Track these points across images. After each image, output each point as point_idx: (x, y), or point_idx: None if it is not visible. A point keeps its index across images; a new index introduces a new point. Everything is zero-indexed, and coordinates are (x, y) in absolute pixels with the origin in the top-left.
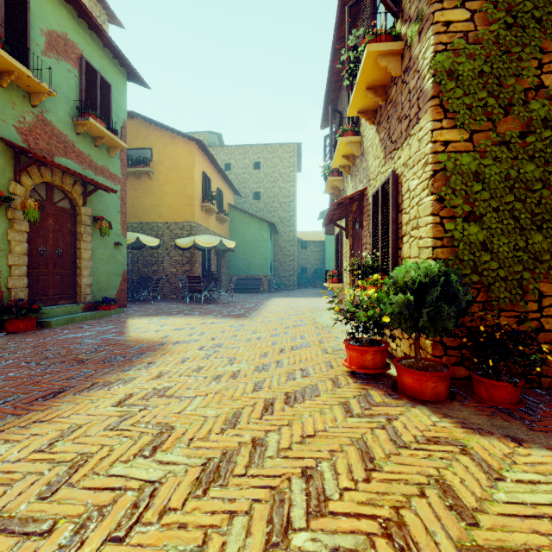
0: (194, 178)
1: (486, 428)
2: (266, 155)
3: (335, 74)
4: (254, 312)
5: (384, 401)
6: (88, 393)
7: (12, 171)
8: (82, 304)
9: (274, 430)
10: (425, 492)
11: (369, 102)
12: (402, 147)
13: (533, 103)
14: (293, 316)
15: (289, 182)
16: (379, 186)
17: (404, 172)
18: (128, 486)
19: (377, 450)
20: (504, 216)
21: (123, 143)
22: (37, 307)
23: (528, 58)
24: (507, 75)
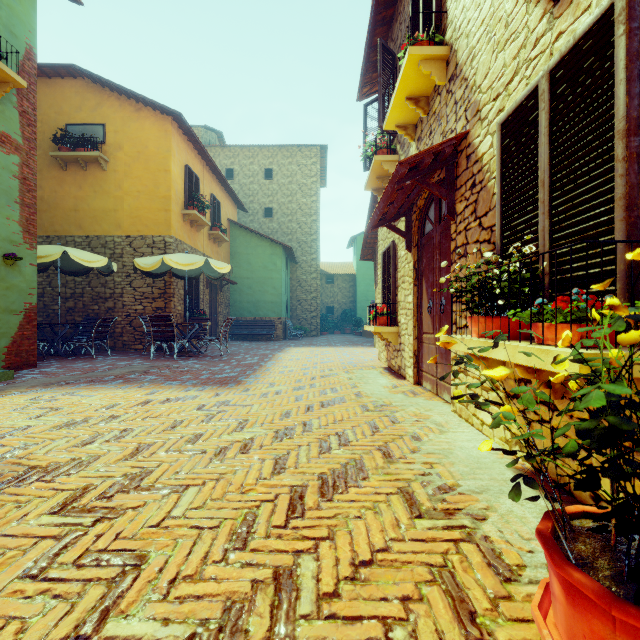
0: (170, 170)
1: None
2: (281, 160)
3: None
4: (255, 373)
5: None
6: None
7: None
8: None
9: None
10: None
11: None
12: None
13: None
14: (319, 379)
15: (311, 196)
16: (542, 76)
17: None
18: None
19: None
20: None
21: (16, 75)
22: None
23: None
24: None
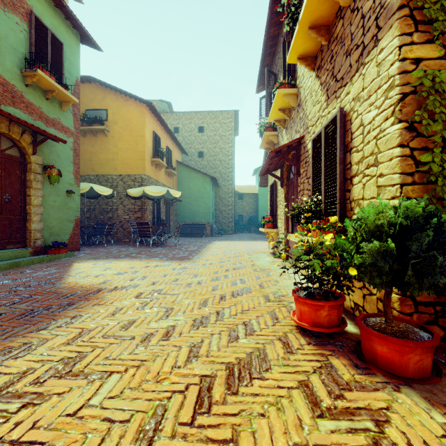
0: (145, 135)
1: None
2: (209, 121)
3: (270, 38)
4: (197, 255)
5: (354, 379)
6: None
7: None
8: (30, 249)
9: None
10: None
11: (310, 46)
12: (351, 81)
13: None
14: (233, 258)
15: (228, 143)
16: (322, 129)
17: (355, 107)
18: None
19: None
20: None
21: (74, 98)
22: None
23: None
24: None
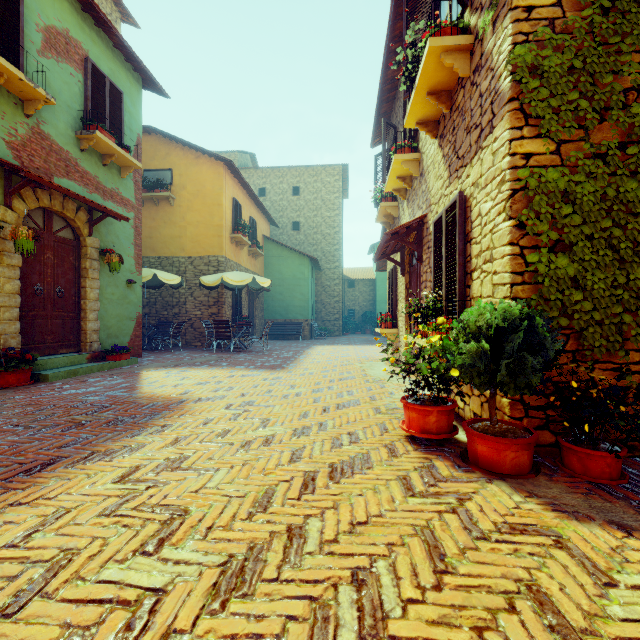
0: (222, 204)
1: (584, 511)
2: (308, 179)
3: (388, 81)
4: (293, 363)
5: (452, 475)
6: (84, 465)
7: (1, 193)
8: (87, 354)
9: (316, 515)
10: (515, 605)
11: (430, 110)
12: (471, 164)
13: (635, 107)
14: (339, 367)
15: (334, 210)
16: (443, 212)
17: (474, 194)
18: (121, 596)
19: (448, 543)
20: (599, 246)
21: (137, 162)
22: (31, 357)
23: (629, 50)
24: (604, 71)
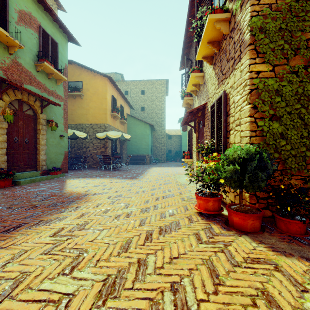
0: (107, 98)
1: (288, 251)
2: (148, 86)
3: (188, 38)
4: (141, 175)
5: (221, 232)
6: (35, 227)
7: None
8: (40, 171)
9: (152, 253)
10: (256, 303)
11: (209, 51)
12: (229, 77)
13: None
14: (164, 177)
15: (161, 101)
16: (215, 101)
17: (231, 92)
18: (50, 298)
19: (220, 268)
20: (294, 117)
21: (65, 77)
22: (12, 173)
23: (309, 19)
24: (296, 30)
